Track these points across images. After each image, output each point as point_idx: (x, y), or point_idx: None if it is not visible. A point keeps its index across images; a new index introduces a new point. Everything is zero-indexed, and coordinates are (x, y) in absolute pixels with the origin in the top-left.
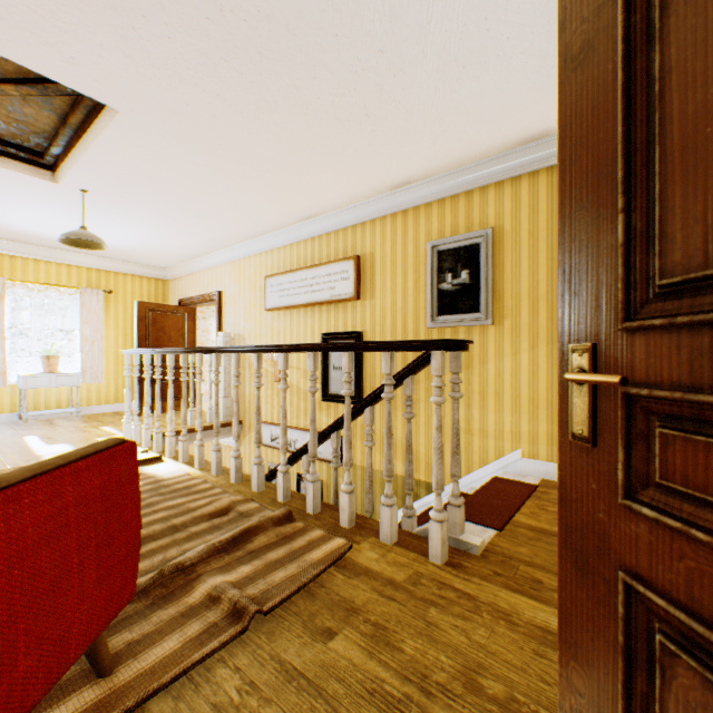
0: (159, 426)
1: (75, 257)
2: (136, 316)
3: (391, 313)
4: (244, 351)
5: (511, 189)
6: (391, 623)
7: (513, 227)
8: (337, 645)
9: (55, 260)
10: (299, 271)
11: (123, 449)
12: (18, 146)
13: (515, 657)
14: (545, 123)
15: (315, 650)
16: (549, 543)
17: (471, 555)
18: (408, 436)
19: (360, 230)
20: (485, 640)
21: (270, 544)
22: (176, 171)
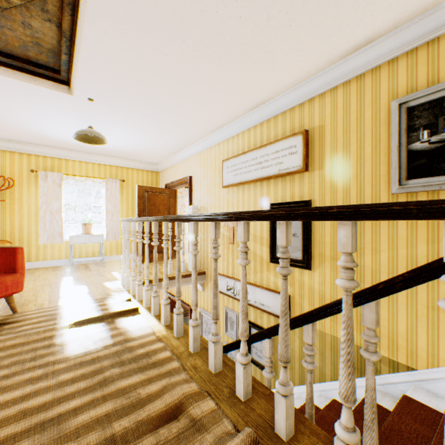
0: (140, 279)
1: (102, 159)
2: (137, 196)
3: (343, 181)
4: (201, 219)
5: None
6: None
7: None
8: None
9: (91, 161)
10: (249, 152)
11: None
12: (42, 66)
13: None
14: None
15: None
16: None
17: None
18: None
19: (307, 106)
20: None
21: None
22: (148, 65)
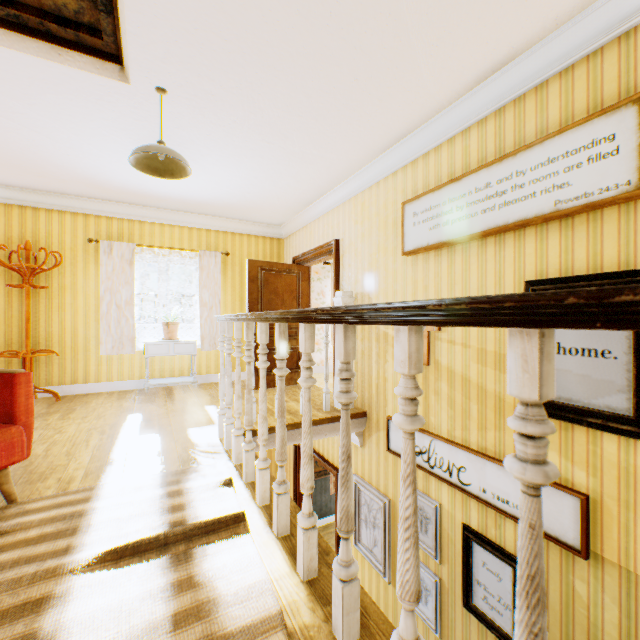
0: (250, 439)
1: (194, 219)
2: (247, 277)
3: None
4: (450, 319)
5: None
6: None
7: None
8: None
9: (177, 223)
10: (469, 175)
11: None
12: (69, 22)
13: None
14: None
15: None
16: None
17: None
18: None
19: None
20: None
21: None
22: None
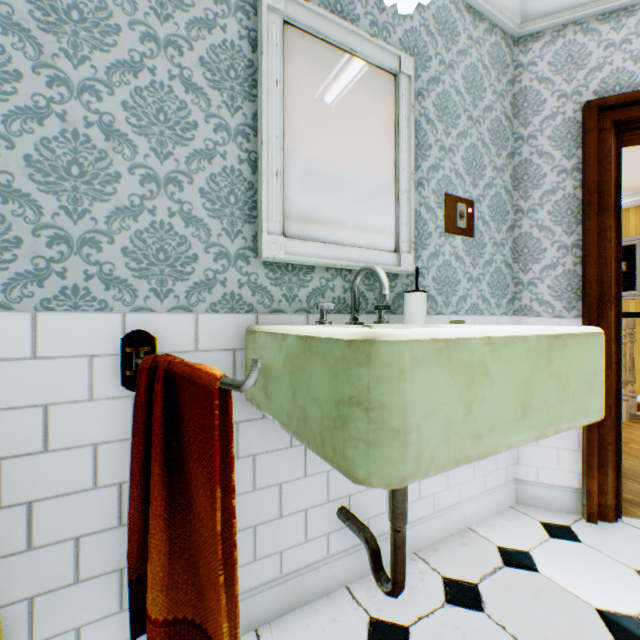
0: None
1: None
2: None
3: None
4: None
5: None
6: None
7: None
8: None
9: None
10: None
11: None
12: None
13: None
14: None
15: None
16: None
17: None
18: None
19: None
20: None
21: None
22: None
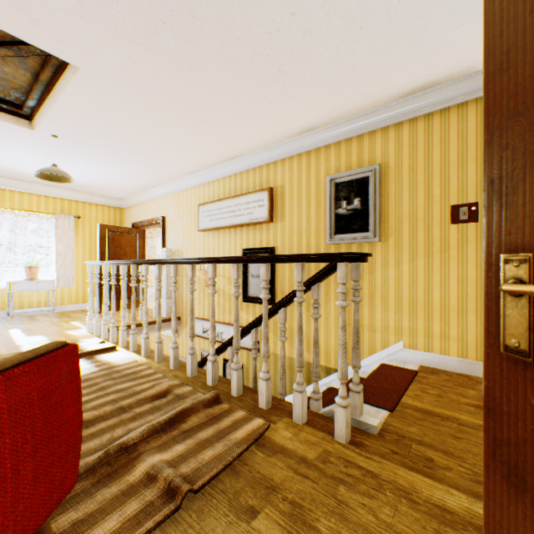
0: (114, 321)
1: (51, 190)
2: (98, 236)
3: (297, 233)
4: (180, 262)
5: (395, 133)
6: (306, 501)
7: (396, 163)
8: (259, 524)
9: (35, 192)
10: (224, 200)
11: (63, 352)
12: (1, 99)
13: None
14: (424, 78)
15: (240, 529)
16: (434, 423)
17: (370, 434)
18: (315, 332)
19: (273, 167)
20: (390, 519)
21: (200, 424)
22: (127, 119)
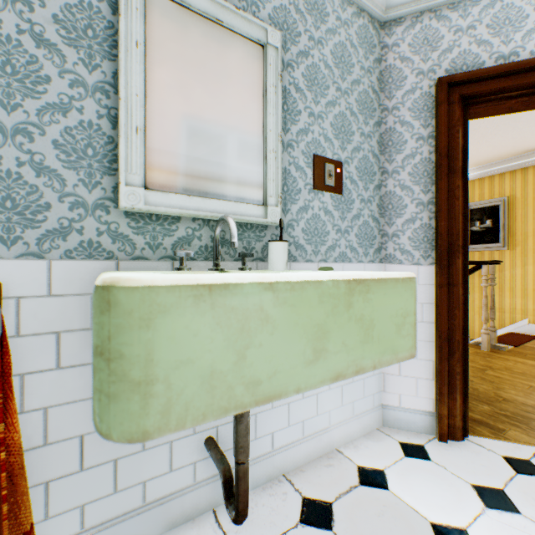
0: None
1: None
2: None
3: None
4: None
5: (521, 175)
6: (471, 358)
7: (521, 196)
8: None
9: None
10: None
11: None
12: None
13: (524, 368)
14: None
15: None
16: None
17: (501, 350)
18: None
19: None
20: (511, 364)
21: None
22: None
